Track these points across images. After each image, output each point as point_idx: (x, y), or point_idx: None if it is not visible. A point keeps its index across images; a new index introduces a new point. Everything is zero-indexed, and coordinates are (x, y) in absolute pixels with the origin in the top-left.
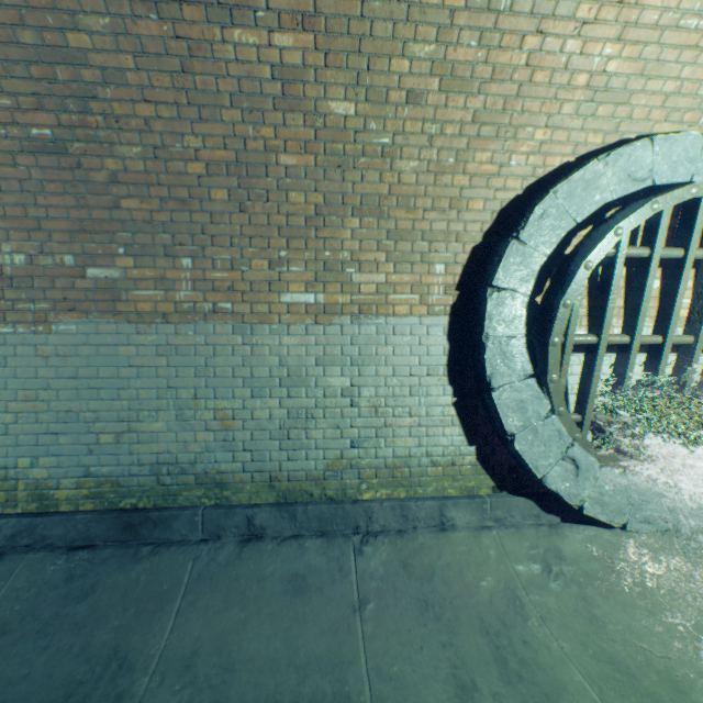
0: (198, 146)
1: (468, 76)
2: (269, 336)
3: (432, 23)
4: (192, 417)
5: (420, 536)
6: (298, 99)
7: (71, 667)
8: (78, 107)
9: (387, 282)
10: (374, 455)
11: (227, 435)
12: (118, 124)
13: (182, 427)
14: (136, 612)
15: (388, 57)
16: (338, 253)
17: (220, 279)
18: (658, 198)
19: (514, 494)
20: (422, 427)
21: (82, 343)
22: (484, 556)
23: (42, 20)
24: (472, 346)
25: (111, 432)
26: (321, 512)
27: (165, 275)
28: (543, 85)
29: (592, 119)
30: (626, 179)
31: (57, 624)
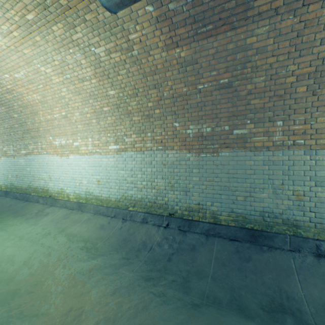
0: (293, 69)
1: None
2: None
3: None
4: (280, 193)
5: None
6: None
7: (263, 288)
8: (241, 67)
9: None
10: None
11: (299, 203)
12: (256, 70)
13: (275, 197)
14: (276, 274)
15: None
16: None
17: (296, 129)
18: None
19: None
20: None
21: (230, 160)
22: None
23: (238, 38)
24: None
25: (241, 196)
26: None
27: (267, 130)
28: None
29: None
30: None
31: (243, 268)
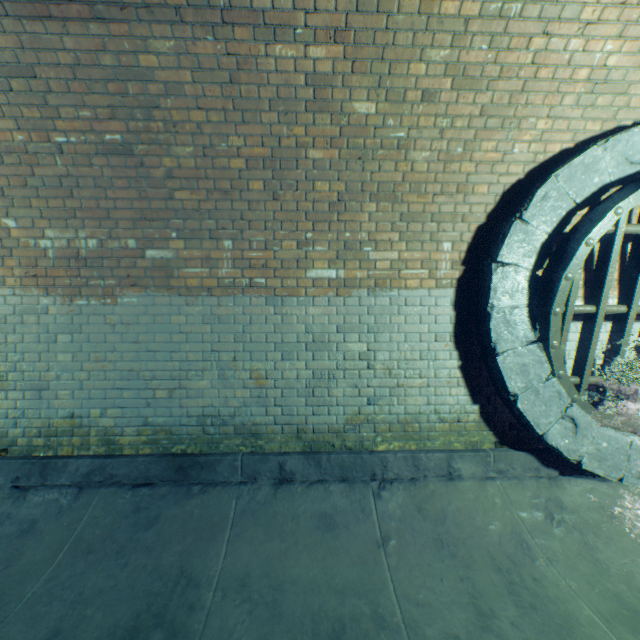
0: (240, 145)
1: (478, 75)
2: (297, 307)
3: (448, 31)
4: (232, 377)
5: (430, 484)
6: (326, 101)
7: (148, 581)
8: (143, 115)
9: (399, 259)
10: (387, 411)
11: (261, 392)
12: (175, 129)
13: (223, 385)
14: (194, 539)
15: (407, 62)
16: (357, 234)
17: (255, 258)
18: None
19: (515, 449)
20: (430, 388)
21: (142, 313)
22: (491, 503)
23: (120, 45)
24: (477, 315)
25: (165, 388)
26: (342, 460)
27: (209, 255)
28: (546, 80)
29: (591, 108)
30: (624, 162)
31: (131, 547)
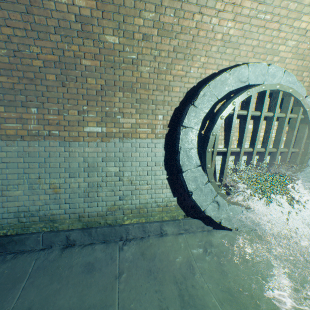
0: (38, 52)
1: (170, 30)
2: (78, 147)
3: (152, 3)
4: (37, 188)
5: (150, 240)
6: (90, 33)
7: None
8: None
9: (136, 123)
10: (130, 203)
11: (56, 196)
12: None
13: (32, 193)
14: None
15: (133, 17)
16: (113, 108)
17: (52, 119)
18: (249, 89)
19: (193, 218)
20: (153, 189)
21: None
22: (179, 247)
23: None
24: (175, 152)
25: None
26: (104, 231)
27: (22, 116)
28: (203, 37)
29: (224, 54)
30: (238, 81)
31: None
